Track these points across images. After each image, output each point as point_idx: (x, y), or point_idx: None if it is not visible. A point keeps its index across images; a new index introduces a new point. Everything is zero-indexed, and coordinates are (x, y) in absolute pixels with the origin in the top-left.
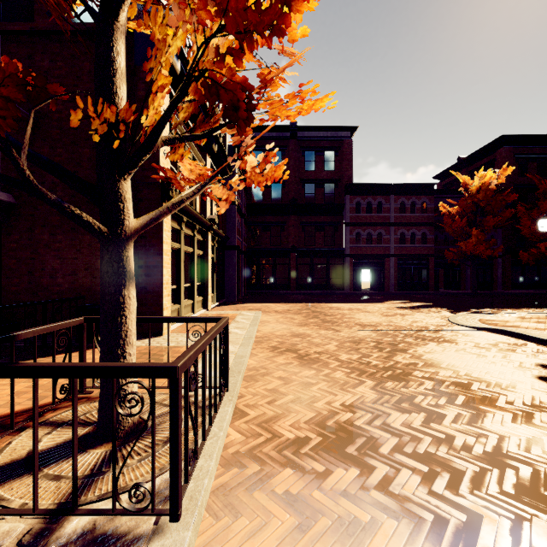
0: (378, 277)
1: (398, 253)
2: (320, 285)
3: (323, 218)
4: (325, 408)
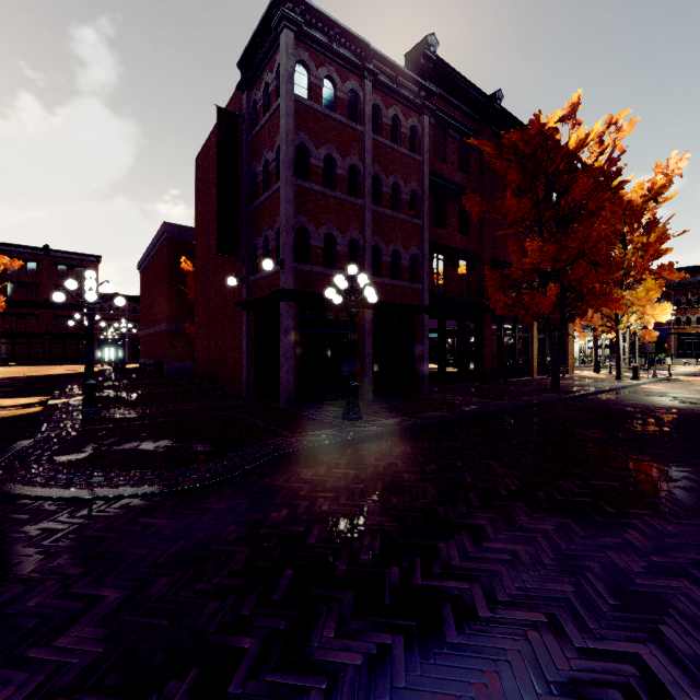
0: (118, 352)
1: (132, 338)
2: (72, 358)
3: (75, 313)
4: (6, 372)
